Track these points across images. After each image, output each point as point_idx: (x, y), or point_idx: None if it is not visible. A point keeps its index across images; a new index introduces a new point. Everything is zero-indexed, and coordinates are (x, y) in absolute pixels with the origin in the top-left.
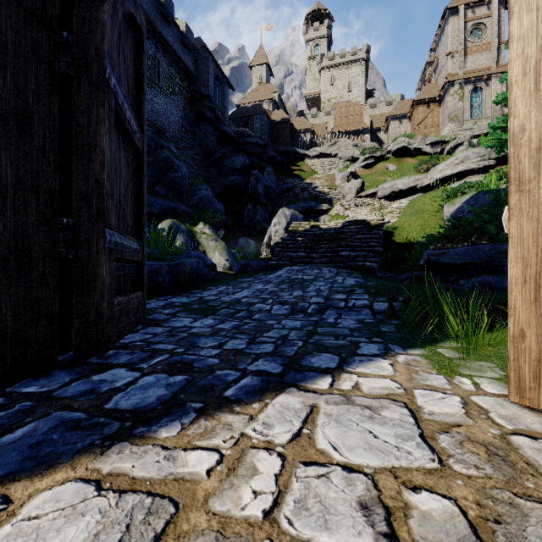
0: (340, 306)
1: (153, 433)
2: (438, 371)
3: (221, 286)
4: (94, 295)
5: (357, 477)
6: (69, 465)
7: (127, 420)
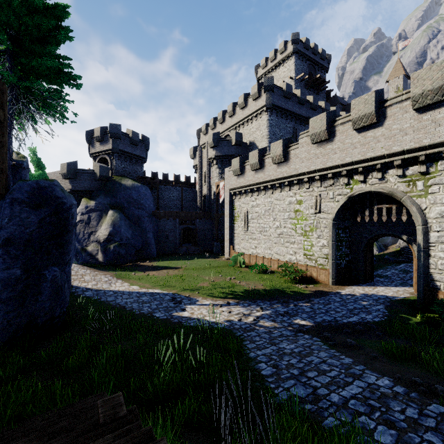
0: (413, 280)
1: (384, 287)
2: (413, 289)
3: (381, 270)
4: (373, 276)
5: (397, 289)
6: (380, 287)
7: (382, 286)
